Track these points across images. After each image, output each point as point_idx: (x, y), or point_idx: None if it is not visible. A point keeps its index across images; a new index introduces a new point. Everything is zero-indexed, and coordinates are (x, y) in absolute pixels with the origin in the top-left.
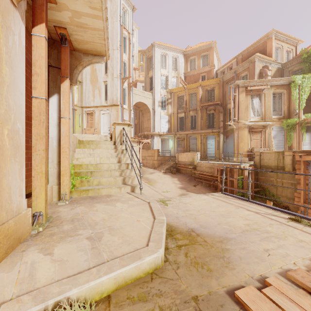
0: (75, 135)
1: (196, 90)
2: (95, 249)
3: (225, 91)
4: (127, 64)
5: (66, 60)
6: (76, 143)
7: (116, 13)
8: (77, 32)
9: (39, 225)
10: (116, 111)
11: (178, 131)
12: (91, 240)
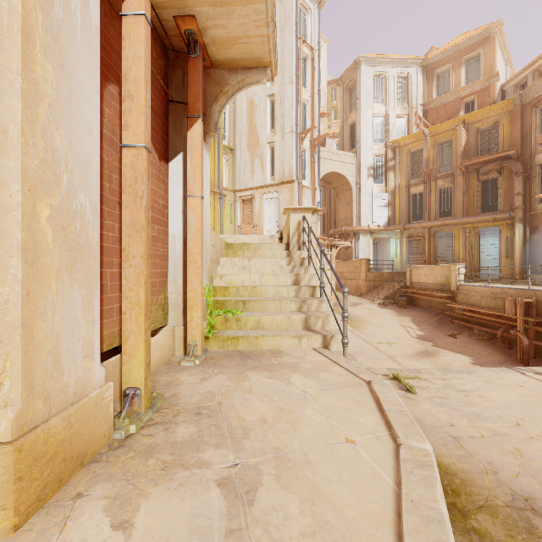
0: (224, 237)
1: (452, 134)
2: (235, 540)
3: (529, 125)
4: (309, 106)
5: (197, 85)
6: (221, 248)
7: (290, 19)
8: (215, 21)
9: (132, 417)
10: (290, 192)
11: (410, 222)
12: (229, 496)
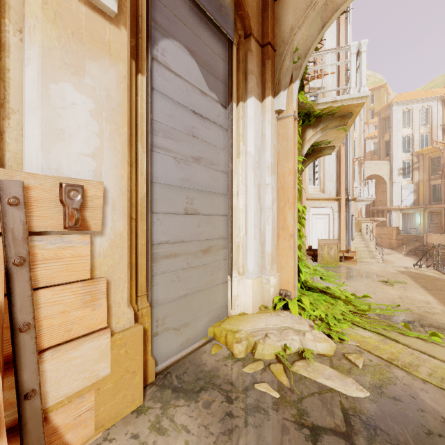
0: None
1: None
2: None
3: None
4: (357, 141)
5: None
6: None
7: None
8: None
9: None
10: None
11: (431, 203)
12: None
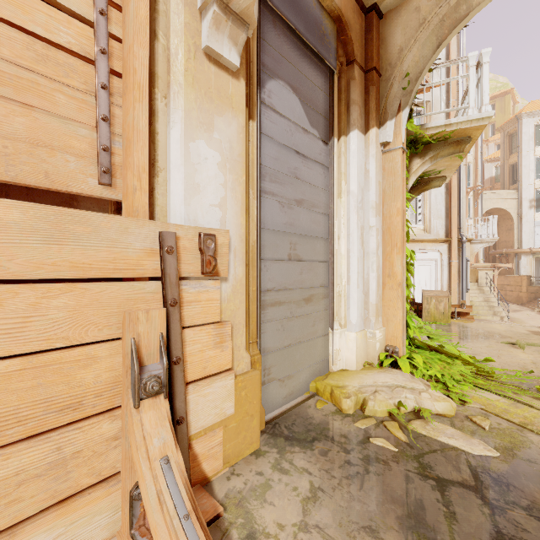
0: None
1: None
2: None
3: None
4: (472, 165)
5: None
6: None
7: None
8: None
9: None
10: None
11: None
12: None
